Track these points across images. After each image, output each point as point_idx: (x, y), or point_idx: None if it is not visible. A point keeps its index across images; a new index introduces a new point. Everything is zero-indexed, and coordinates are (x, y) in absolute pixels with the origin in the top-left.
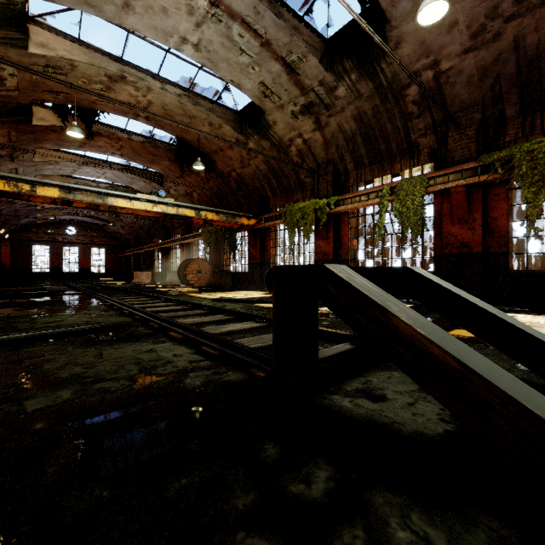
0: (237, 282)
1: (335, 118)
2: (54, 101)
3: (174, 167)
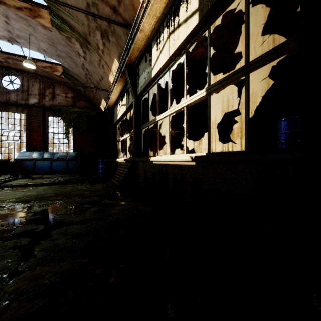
0: None
1: None
2: None
3: None
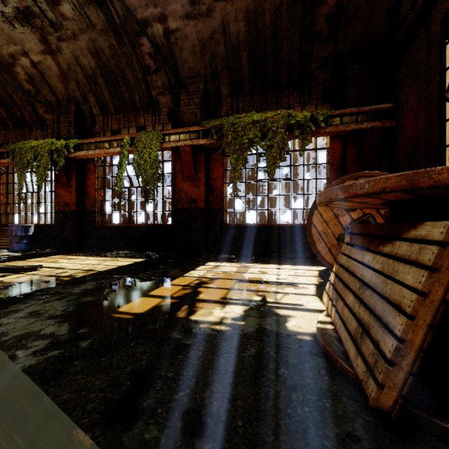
0: None
1: (68, 45)
2: None
3: None
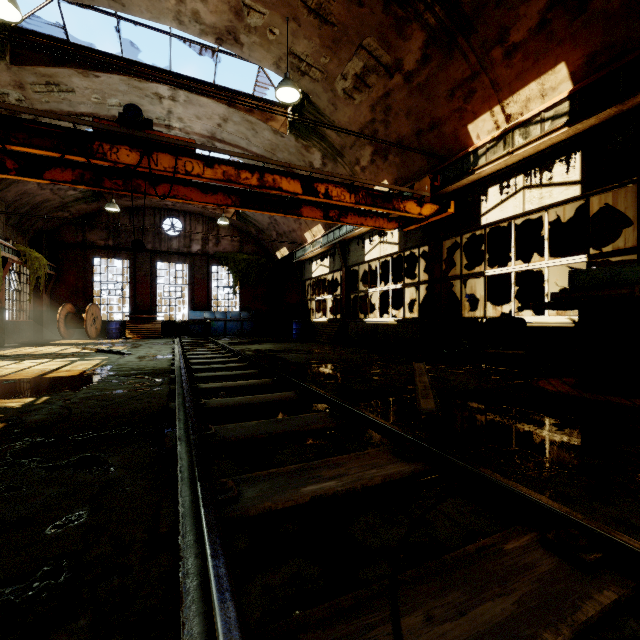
0: None
1: None
2: None
3: None
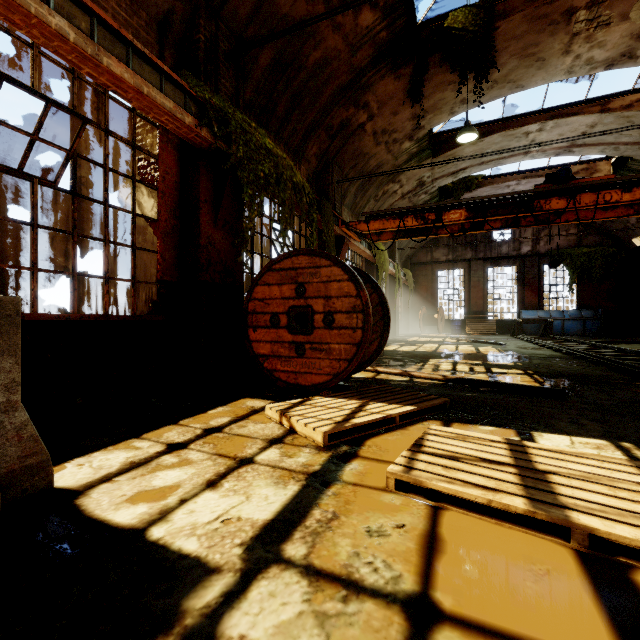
0: None
1: (406, 201)
2: None
3: None
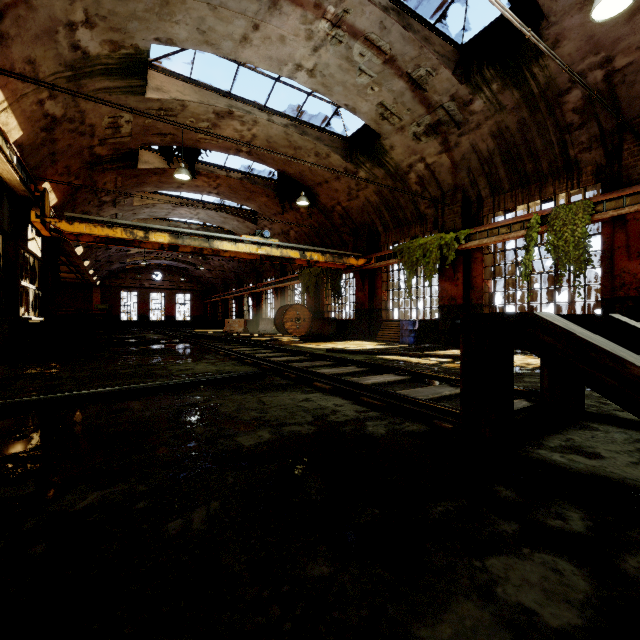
0: (340, 331)
1: (468, 137)
2: (160, 144)
3: (272, 203)
